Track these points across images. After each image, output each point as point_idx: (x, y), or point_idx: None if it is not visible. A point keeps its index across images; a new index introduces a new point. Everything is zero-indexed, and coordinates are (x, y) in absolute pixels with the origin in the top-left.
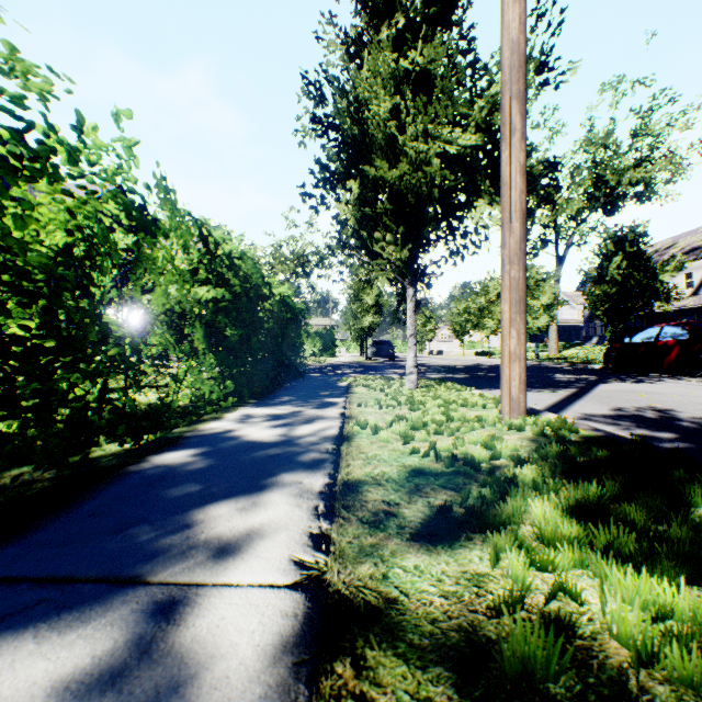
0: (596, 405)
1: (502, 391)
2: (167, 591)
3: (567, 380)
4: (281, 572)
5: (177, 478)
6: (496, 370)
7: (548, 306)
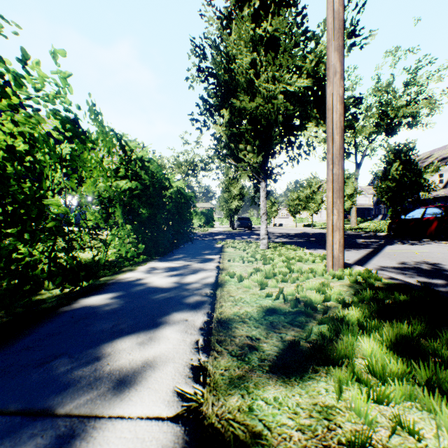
0: (387, 260)
1: (327, 251)
2: (69, 424)
3: (365, 243)
4: (166, 403)
5: (96, 317)
6: (318, 236)
7: (351, 195)
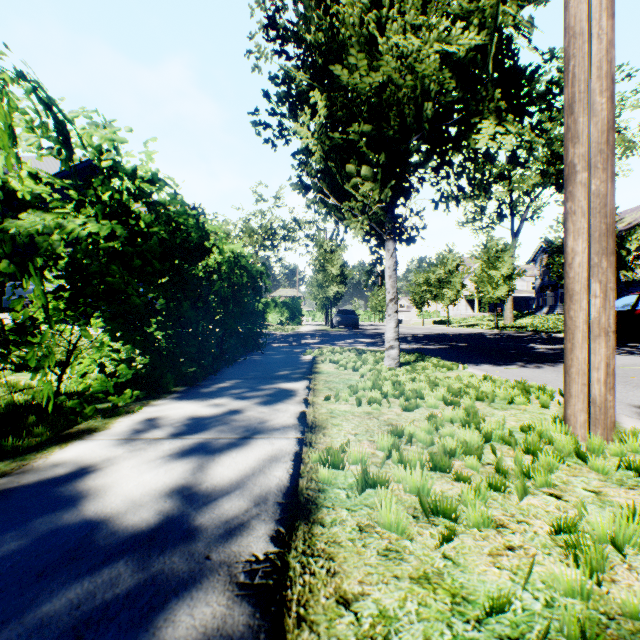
0: (633, 389)
1: (571, 386)
2: None
3: (552, 351)
4: None
5: None
6: (464, 339)
7: (508, 276)
